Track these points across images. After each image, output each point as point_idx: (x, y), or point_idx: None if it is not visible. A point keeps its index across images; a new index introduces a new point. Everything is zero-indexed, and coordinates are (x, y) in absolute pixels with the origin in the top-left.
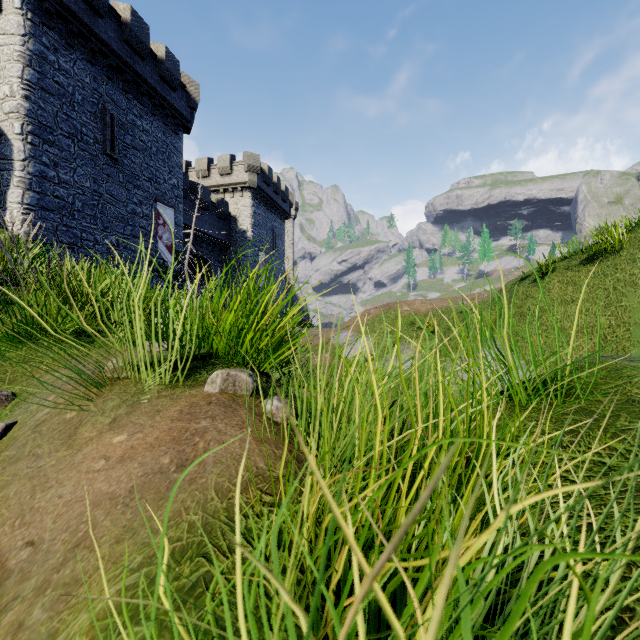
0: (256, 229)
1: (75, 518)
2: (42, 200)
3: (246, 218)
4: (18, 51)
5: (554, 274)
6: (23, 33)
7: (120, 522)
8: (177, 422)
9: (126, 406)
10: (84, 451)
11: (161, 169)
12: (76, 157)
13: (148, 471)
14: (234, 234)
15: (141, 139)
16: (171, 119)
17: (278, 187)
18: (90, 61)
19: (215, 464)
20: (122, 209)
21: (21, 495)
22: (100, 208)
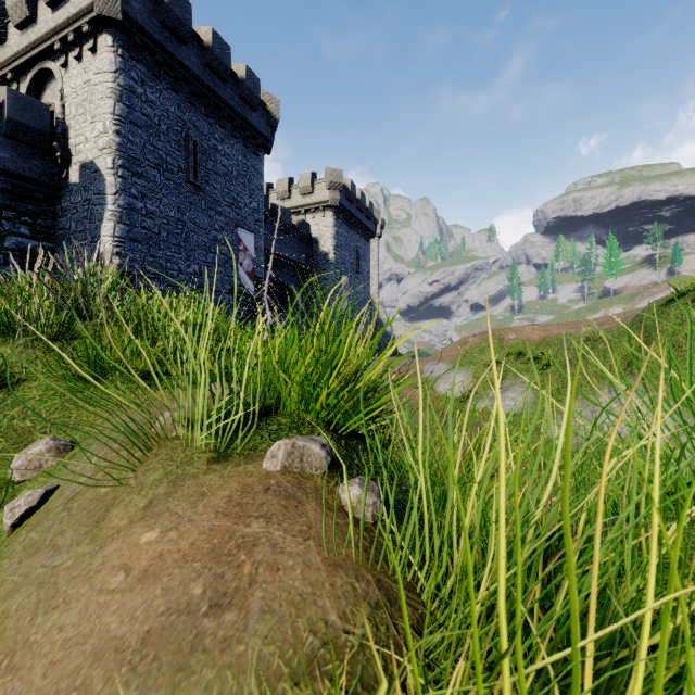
0: (338, 250)
1: (68, 676)
2: (131, 232)
3: (328, 239)
4: (110, 88)
5: None
6: (114, 70)
7: None
8: (222, 518)
9: (167, 482)
10: (106, 551)
11: (242, 193)
12: (162, 187)
13: (172, 606)
14: (315, 257)
15: (222, 164)
16: (251, 140)
17: (362, 204)
18: (174, 89)
19: (262, 614)
20: (204, 237)
21: (22, 614)
22: (184, 237)
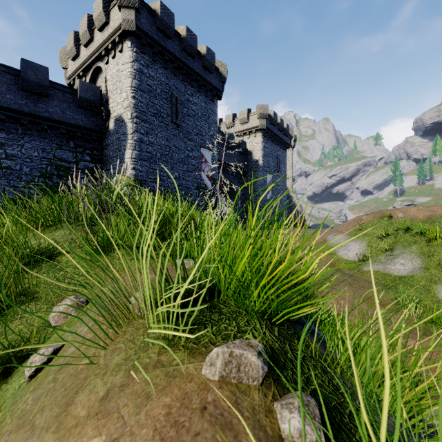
0: (265, 158)
1: None
2: (141, 155)
3: (258, 151)
4: (129, 72)
5: None
6: (132, 61)
7: None
8: None
9: (125, 370)
10: None
11: (204, 126)
12: (157, 127)
13: None
14: (250, 163)
15: (192, 109)
16: (209, 92)
17: (281, 126)
18: (164, 67)
19: None
20: (181, 155)
21: None
22: (170, 156)
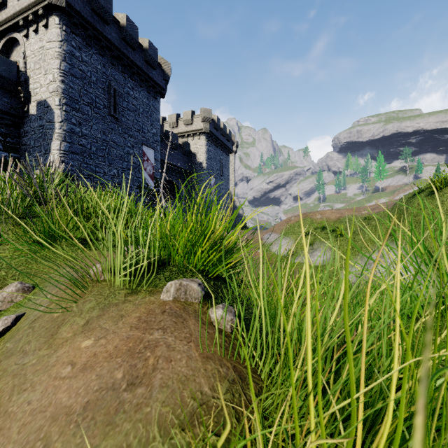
0: (209, 161)
1: (35, 432)
2: (72, 147)
3: (202, 154)
4: (57, 52)
5: (447, 189)
6: (60, 40)
7: (69, 446)
8: (134, 330)
9: (98, 309)
10: (58, 353)
11: (146, 123)
12: (92, 118)
13: (102, 386)
14: (194, 165)
15: (133, 103)
16: (152, 89)
17: (224, 131)
18: (101, 54)
19: (161, 388)
20: (121, 151)
21: (2, 394)
22: (107, 151)
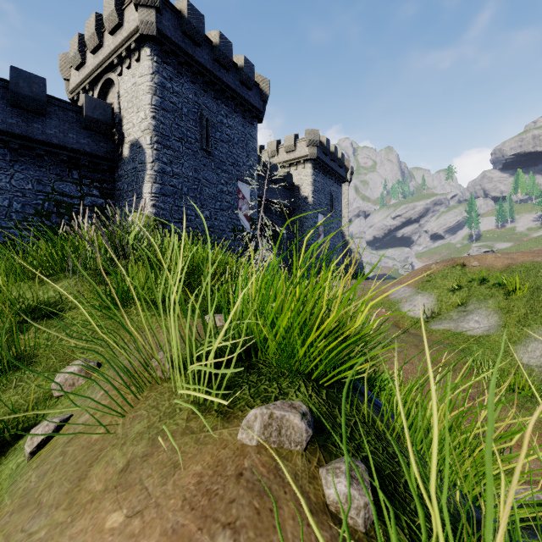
0: (316, 194)
1: None
2: (163, 189)
3: (307, 186)
4: (149, 86)
5: None
6: (152, 72)
7: None
8: (187, 513)
9: (147, 439)
10: (74, 528)
11: (241, 154)
12: (183, 155)
13: None
14: (297, 200)
15: (226, 133)
16: (248, 113)
17: (335, 155)
18: (192, 81)
19: None
20: (213, 189)
21: None
22: (199, 190)
